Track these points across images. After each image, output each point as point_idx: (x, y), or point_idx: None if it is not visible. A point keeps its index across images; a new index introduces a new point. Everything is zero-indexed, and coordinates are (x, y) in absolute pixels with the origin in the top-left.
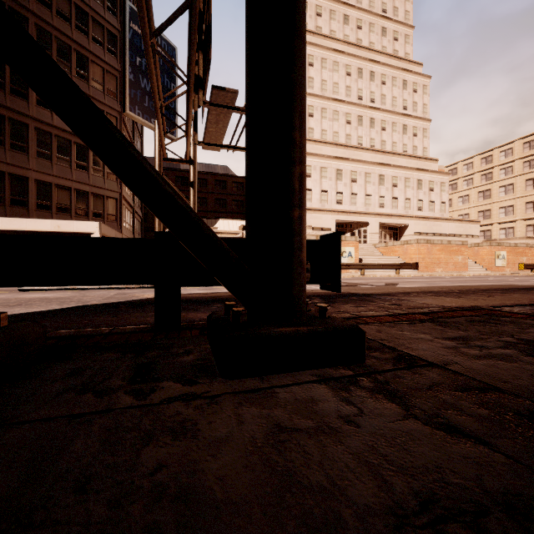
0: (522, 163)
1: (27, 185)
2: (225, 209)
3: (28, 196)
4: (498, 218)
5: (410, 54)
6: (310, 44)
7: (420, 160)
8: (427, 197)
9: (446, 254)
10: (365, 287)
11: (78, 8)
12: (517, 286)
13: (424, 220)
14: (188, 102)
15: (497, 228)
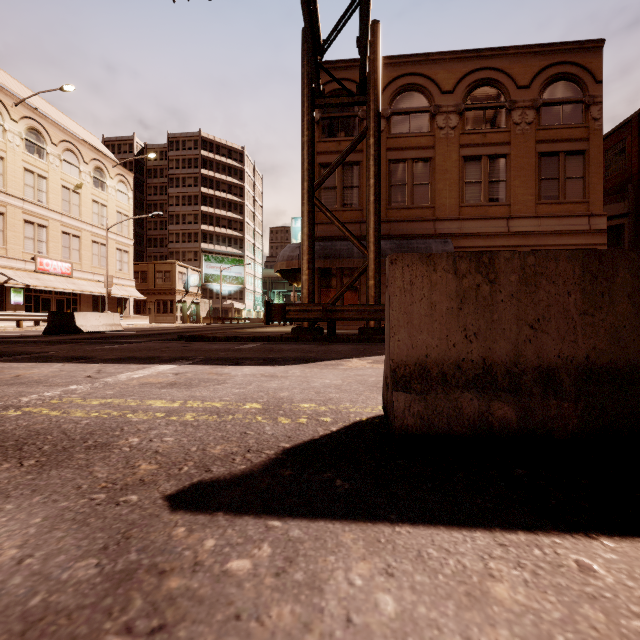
0: None
1: None
2: None
3: None
4: None
5: None
6: None
7: None
8: None
9: None
10: None
11: None
12: None
13: None
14: None
15: None
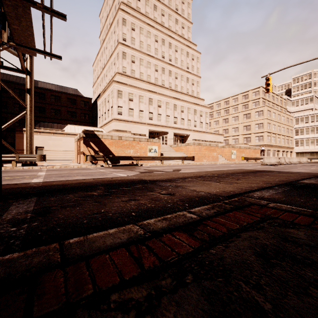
0: (242, 106)
1: None
2: (75, 119)
3: None
4: (231, 133)
5: (191, 38)
6: (133, 16)
7: (196, 99)
8: (199, 119)
9: (208, 152)
10: (157, 173)
11: None
12: (247, 170)
13: (197, 132)
14: None
15: (231, 138)
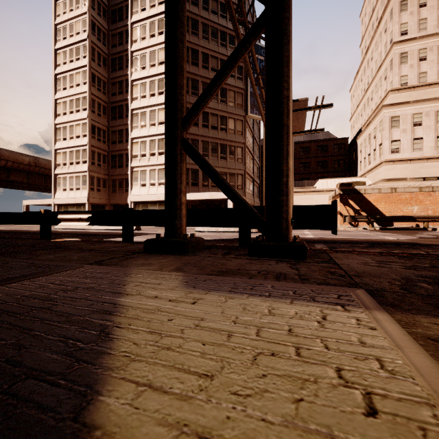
0: None
1: (198, 174)
2: (326, 169)
3: (198, 180)
4: None
5: None
6: None
7: None
8: None
9: None
10: None
11: (221, 61)
12: None
13: None
14: None
15: None
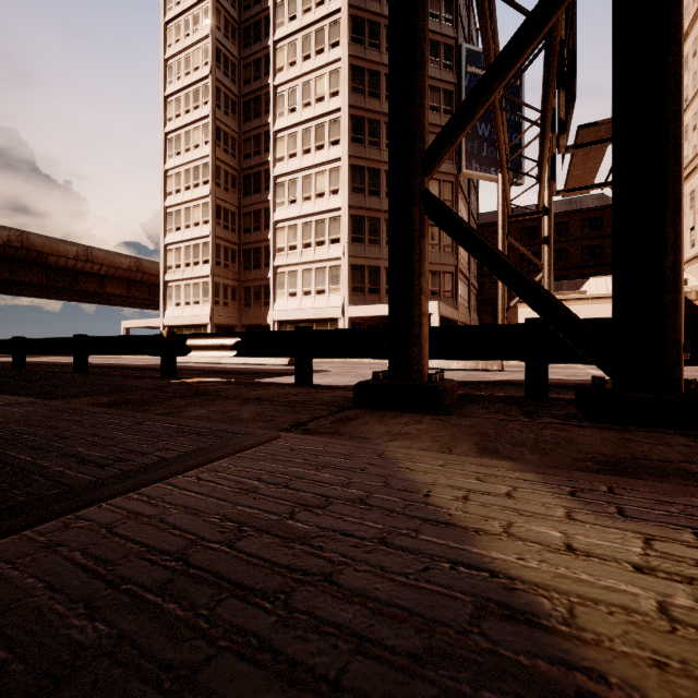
0: None
1: (379, 274)
2: (600, 261)
3: (380, 284)
4: None
5: None
6: None
7: None
8: None
9: None
10: None
11: None
12: None
13: None
14: (543, 144)
15: None
